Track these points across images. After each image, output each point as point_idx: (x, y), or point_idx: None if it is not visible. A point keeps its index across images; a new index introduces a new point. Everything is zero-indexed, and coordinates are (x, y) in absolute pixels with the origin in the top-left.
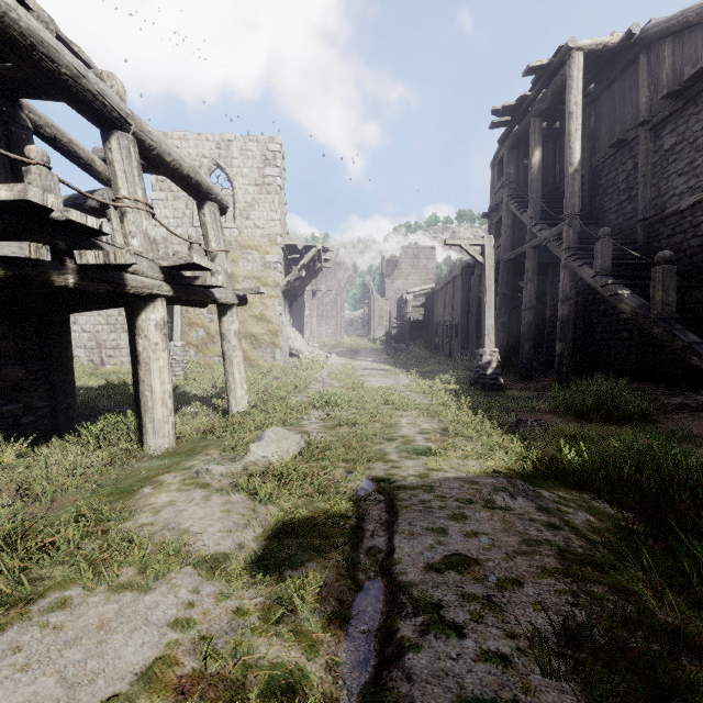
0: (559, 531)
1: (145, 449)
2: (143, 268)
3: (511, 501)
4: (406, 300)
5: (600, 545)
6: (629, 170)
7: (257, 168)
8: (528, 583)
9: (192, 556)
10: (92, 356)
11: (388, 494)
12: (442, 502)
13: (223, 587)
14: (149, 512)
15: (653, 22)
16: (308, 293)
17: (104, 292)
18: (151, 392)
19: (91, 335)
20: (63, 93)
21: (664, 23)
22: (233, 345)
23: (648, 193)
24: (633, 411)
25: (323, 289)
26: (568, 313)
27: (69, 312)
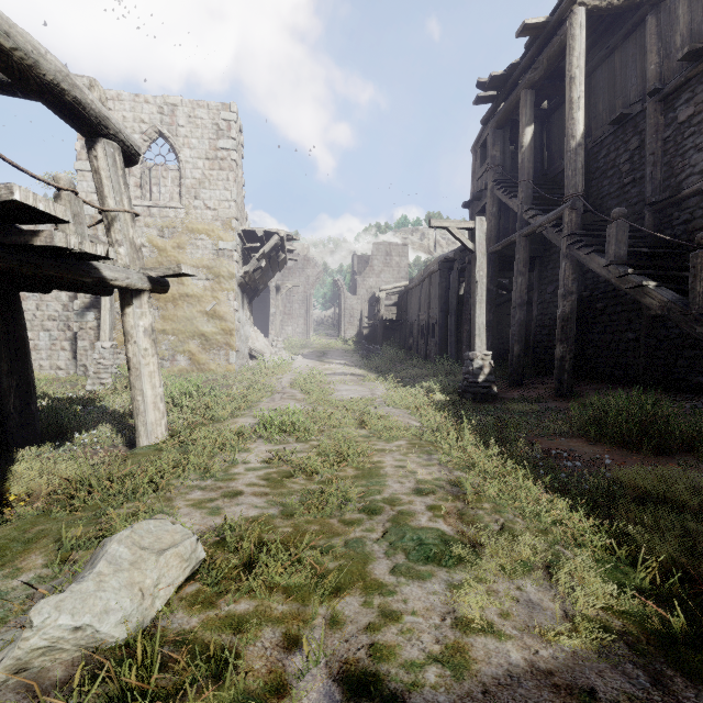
0: None
1: None
2: None
3: None
4: (379, 298)
5: None
6: (634, 149)
7: (208, 139)
8: None
9: None
10: None
11: None
12: None
13: None
14: None
15: None
16: (273, 290)
17: None
18: None
19: None
20: None
21: None
22: (142, 348)
23: (658, 173)
24: (690, 437)
25: (288, 284)
26: (570, 310)
27: None
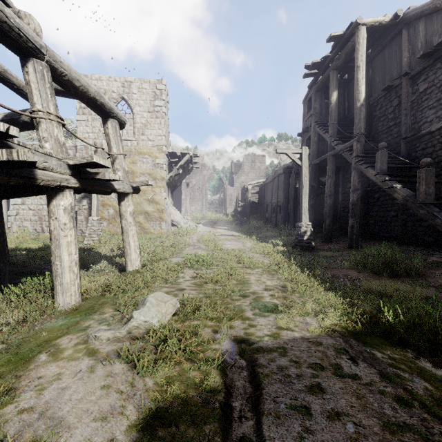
0: (413, 409)
1: (56, 306)
2: (52, 165)
3: (356, 367)
4: (247, 189)
5: None
6: (395, 106)
7: (149, 100)
8: None
9: None
10: (36, 226)
11: (250, 359)
12: (297, 369)
13: None
14: (32, 391)
15: (411, 8)
16: (184, 184)
17: (16, 184)
18: (60, 262)
19: (35, 212)
20: None
21: (419, 8)
22: (129, 222)
23: (408, 121)
24: (410, 268)
25: (194, 182)
26: (357, 199)
27: (9, 197)
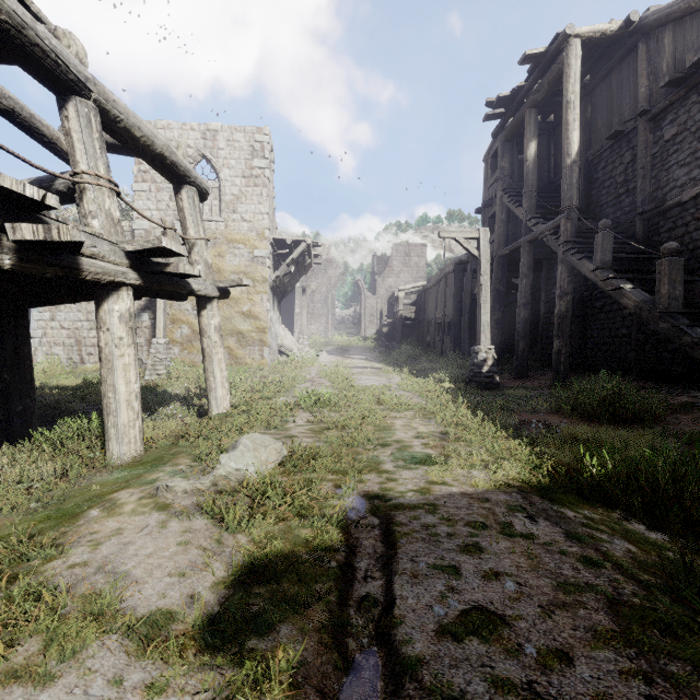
0: (601, 569)
1: (107, 458)
2: (103, 252)
3: (533, 525)
4: (398, 297)
5: (657, 590)
6: (628, 163)
7: (244, 159)
8: (581, 659)
9: (120, 620)
10: (71, 354)
11: (384, 517)
12: (449, 527)
13: (155, 672)
14: (84, 546)
15: (652, 9)
16: (298, 291)
17: (53, 277)
18: (114, 393)
19: (70, 332)
20: (5, 46)
21: (664, 10)
22: (213, 341)
23: (647, 186)
24: (641, 411)
25: (313, 286)
26: (566, 309)
27: (35, 305)
